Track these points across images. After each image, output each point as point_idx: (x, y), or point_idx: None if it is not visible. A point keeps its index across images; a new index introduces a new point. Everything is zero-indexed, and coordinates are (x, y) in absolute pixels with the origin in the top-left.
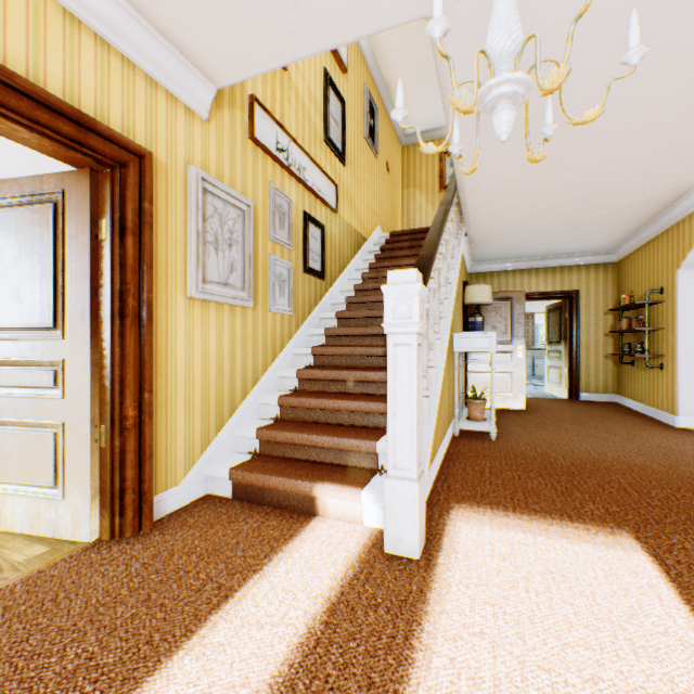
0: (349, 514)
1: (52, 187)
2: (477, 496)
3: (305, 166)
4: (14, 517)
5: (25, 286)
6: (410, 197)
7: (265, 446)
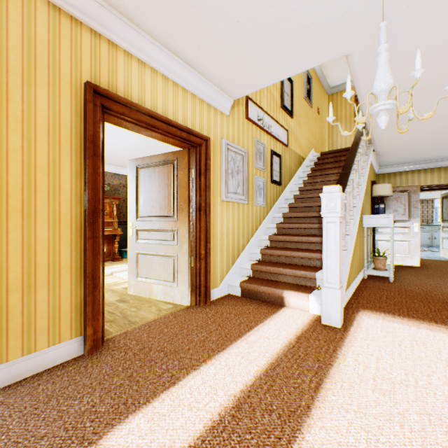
0: (301, 306)
1: (172, 157)
2: (376, 307)
3: (271, 125)
4: (157, 293)
5: (161, 199)
6: (333, 127)
7: (255, 273)
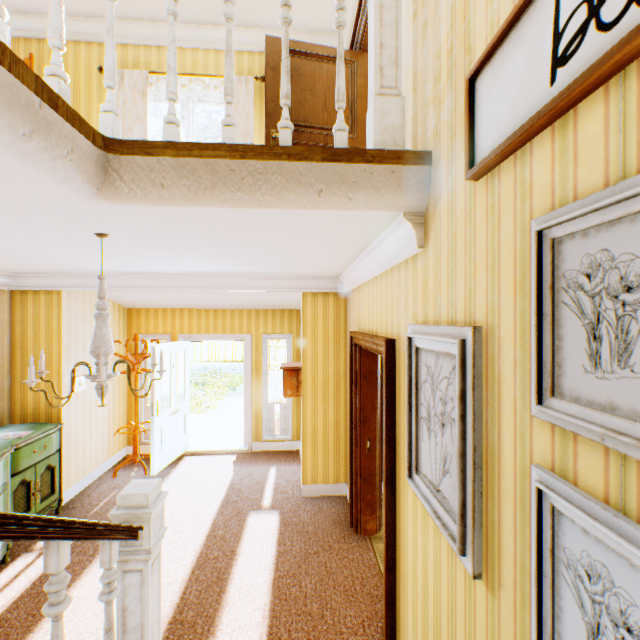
0: None
1: None
2: None
3: None
4: None
5: None
6: None
7: None
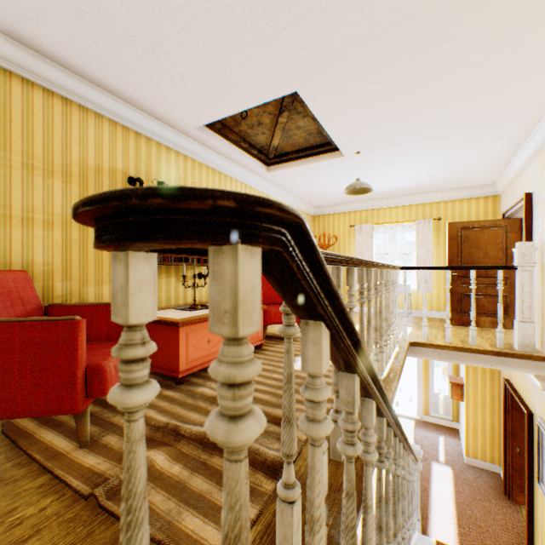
0: None
1: None
2: None
3: None
4: None
5: None
6: None
7: None
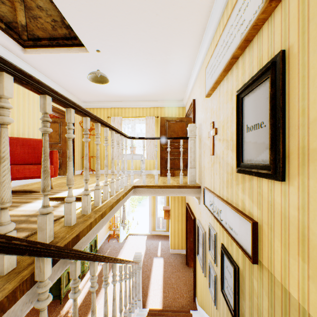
0: None
1: None
2: None
3: (221, 208)
4: None
5: None
6: None
7: None
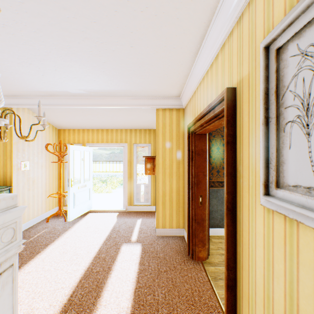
0: None
1: None
2: None
3: None
4: None
5: None
6: None
7: None
